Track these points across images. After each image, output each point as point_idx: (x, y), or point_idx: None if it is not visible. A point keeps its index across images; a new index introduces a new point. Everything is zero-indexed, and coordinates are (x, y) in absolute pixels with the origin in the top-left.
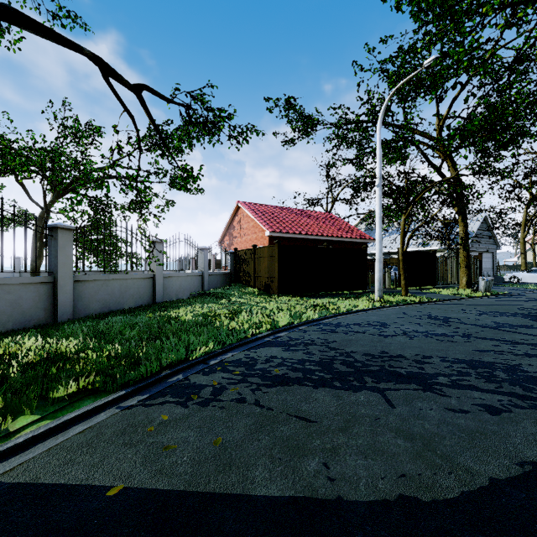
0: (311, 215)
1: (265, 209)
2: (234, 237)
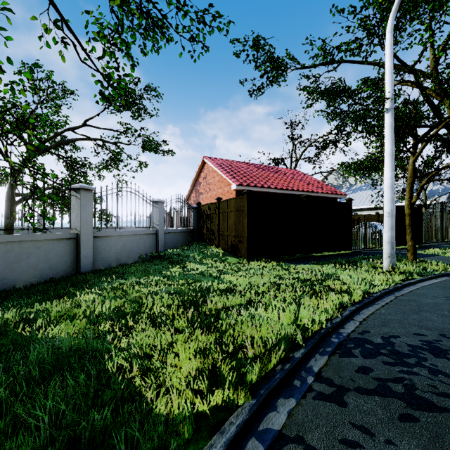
0: (278, 170)
1: (231, 163)
2: (200, 193)
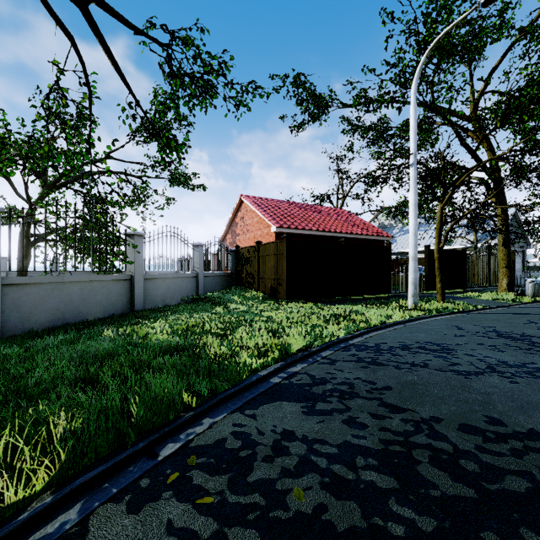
0: (322, 210)
1: (271, 203)
2: (237, 234)
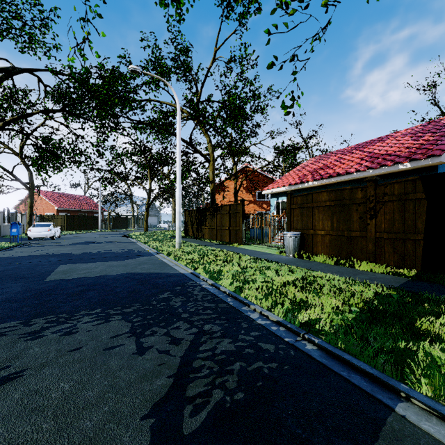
0: (76, 197)
1: (51, 195)
2: None
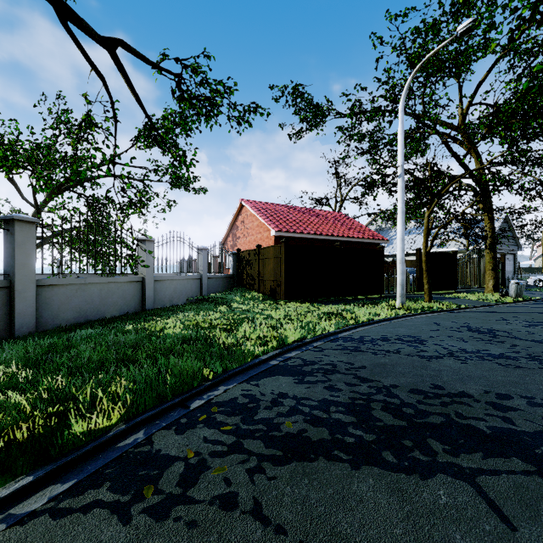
0: (320, 214)
1: (271, 207)
2: (237, 237)
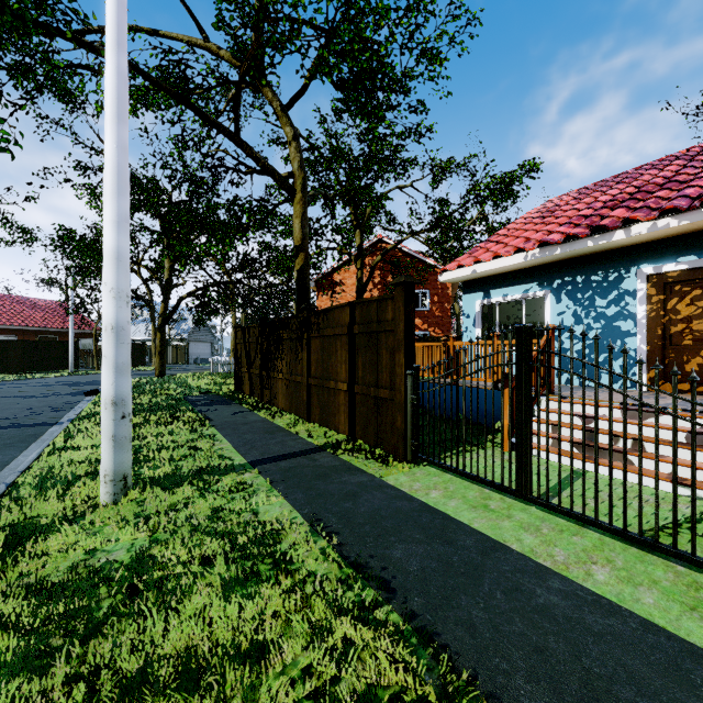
0: (38, 304)
1: None
2: None
